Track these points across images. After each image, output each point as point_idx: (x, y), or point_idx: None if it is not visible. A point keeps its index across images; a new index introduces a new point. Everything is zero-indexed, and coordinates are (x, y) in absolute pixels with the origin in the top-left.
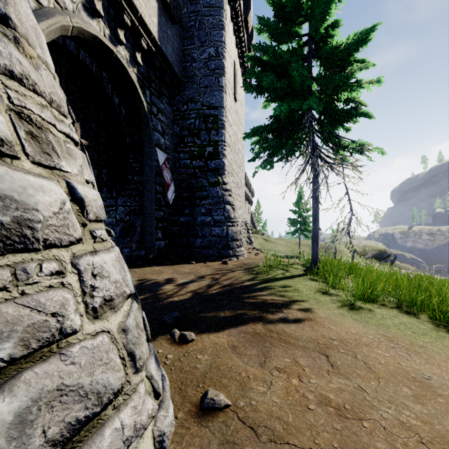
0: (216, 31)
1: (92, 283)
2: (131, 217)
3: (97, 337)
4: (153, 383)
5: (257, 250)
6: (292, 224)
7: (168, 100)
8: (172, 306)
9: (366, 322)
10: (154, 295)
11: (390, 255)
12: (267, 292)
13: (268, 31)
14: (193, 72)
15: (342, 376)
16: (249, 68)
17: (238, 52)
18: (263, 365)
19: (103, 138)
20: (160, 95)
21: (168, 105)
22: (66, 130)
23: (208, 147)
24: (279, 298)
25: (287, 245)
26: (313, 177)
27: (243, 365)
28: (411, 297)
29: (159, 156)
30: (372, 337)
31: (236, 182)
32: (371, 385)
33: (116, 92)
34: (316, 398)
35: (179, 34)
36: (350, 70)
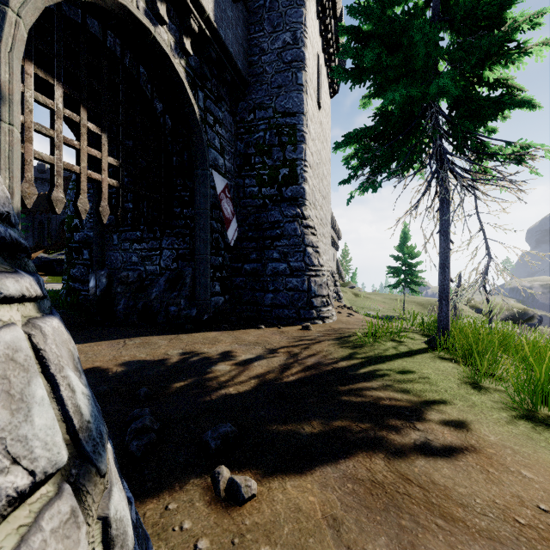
0: (293, 9)
1: None
2: (179, 264)
3: None
4: None
5: (349, 308)
6: (394, 275)
7: (229, 108)
8: (223, 406)
9: None
10: (200, 382)
11: (533, 317)
12: (378, 382)
13: None
14: (263, 68)
15: None
16: (343, 43)
17: (322, 43)
18: None
19: (140, 157)
20: (218, 99)
21: (228, 114)
22: None
23: (282, 169)
24: (401, 396)
25: (385, 301)
26: (440, 202)
27: None
28: None
29: (216, 182)
30: None
31: (319, 217)
32: None
33: (158, 95)
34: None
35: (244, 17)
36: (510, 25)
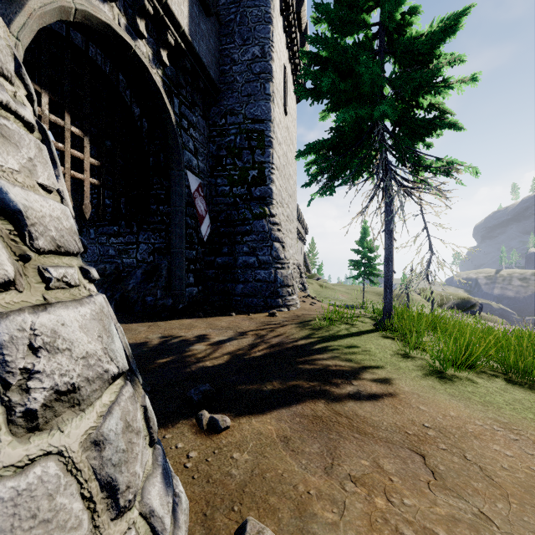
0: (262, 25)
1: (27, 364)
2: (156, 258)
3: (30, 468)
4: (155, 523)
5: (313, 298)
6: (355, 267)
7: (202, 112)
8: (202, 375)
9: (468, 399)
10: (180, 358)
11: (475, 305)
12: (329, 354)
13: (327, 20)
14: (234, 77)
15: (451, 492)
16: (303, 66)
17: (288, 54)
18: (330, 471)
19: (119, 158)
20: (192, 105)
21: (201, 118)
22: (0, 95)
23: (251, 170)
24: (345, 363)
25: (348, 292)
26: (385, 205)
27: (299, 470)
28: (524, 362)
29: (191, 181)
30: (482, 424)
31: (286, 214)
32: (499, 510)
33: (136, 100)
34: (418, 534)
35: (216, 29)
36: (436, 65)
